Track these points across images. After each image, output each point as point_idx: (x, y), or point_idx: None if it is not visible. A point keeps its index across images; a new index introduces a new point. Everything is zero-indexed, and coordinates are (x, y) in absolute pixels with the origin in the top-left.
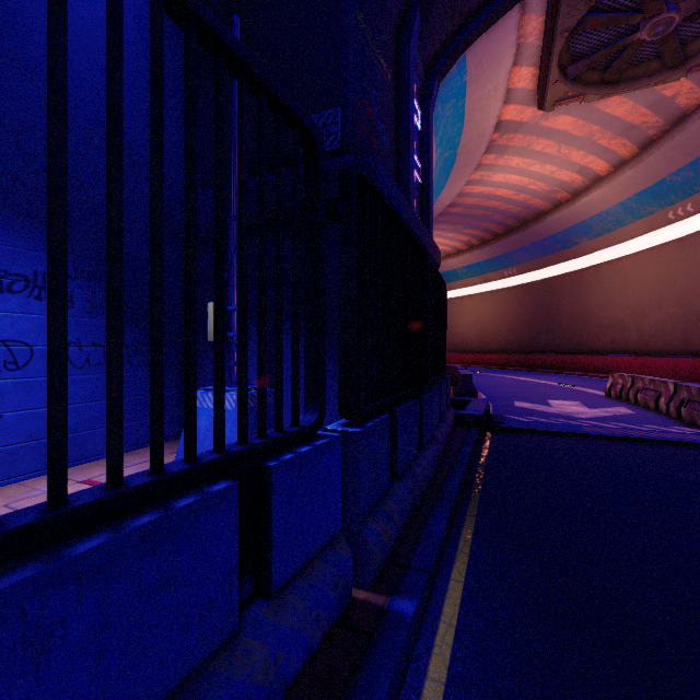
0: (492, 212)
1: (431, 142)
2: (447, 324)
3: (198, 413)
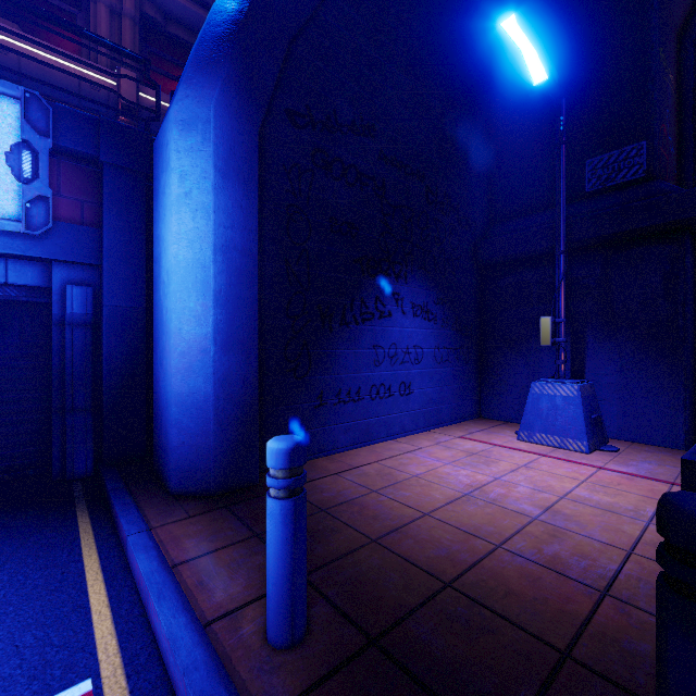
0: None
1: None
2: None
3: (538, 398)
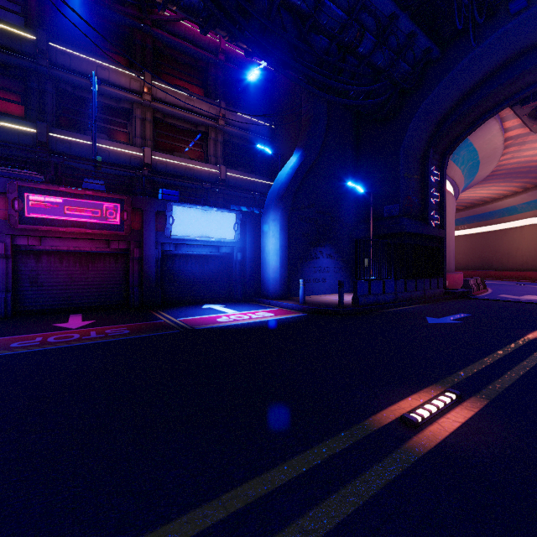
0: (536, 168)
1: (445, 182)
2: (509, 248)
3: None
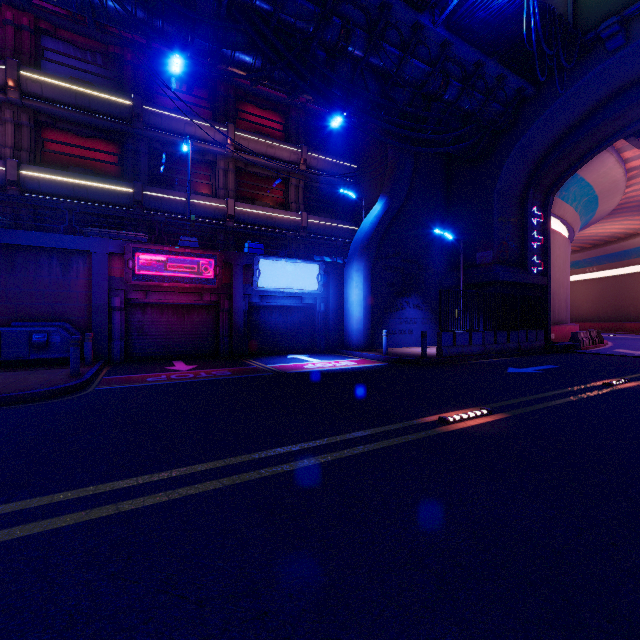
0: None
1: (549, 224)
2: None
3: None
